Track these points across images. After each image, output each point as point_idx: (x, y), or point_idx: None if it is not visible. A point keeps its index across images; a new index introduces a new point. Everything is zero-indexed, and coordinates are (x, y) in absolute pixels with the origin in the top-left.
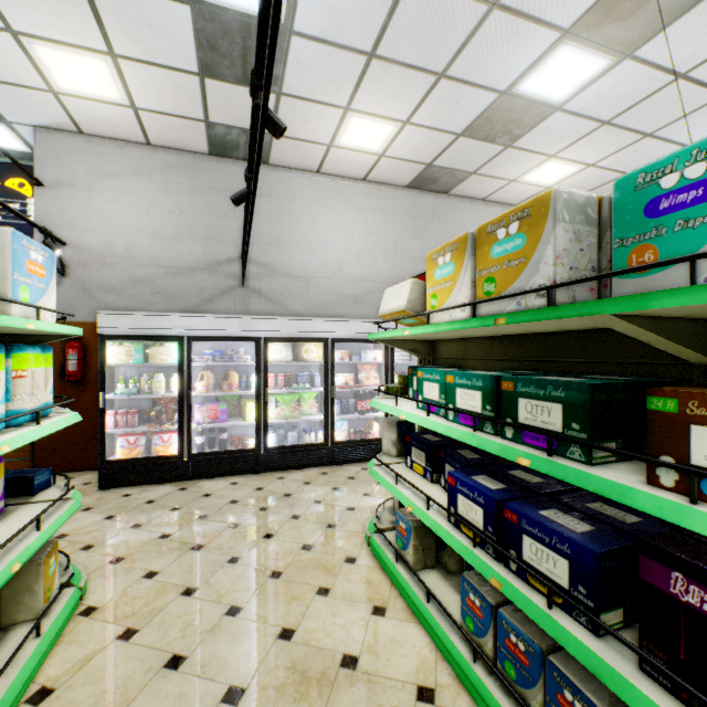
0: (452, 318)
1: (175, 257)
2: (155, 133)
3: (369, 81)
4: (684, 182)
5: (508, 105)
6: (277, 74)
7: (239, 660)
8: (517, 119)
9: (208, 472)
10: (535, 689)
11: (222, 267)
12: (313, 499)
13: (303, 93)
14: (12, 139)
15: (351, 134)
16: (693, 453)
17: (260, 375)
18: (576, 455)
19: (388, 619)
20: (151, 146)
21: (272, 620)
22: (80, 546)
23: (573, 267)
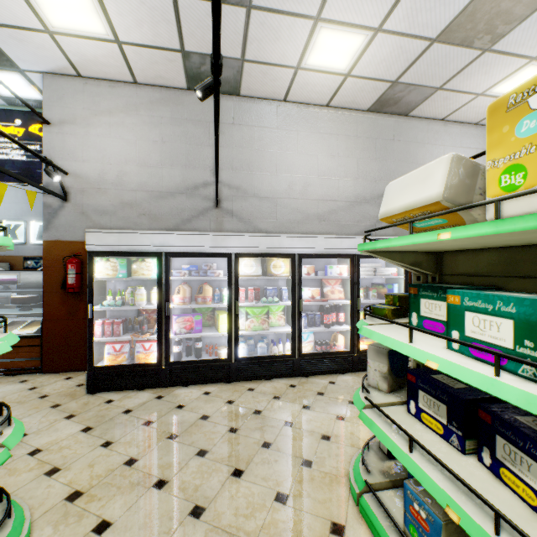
0: None
1: (158, 183)
2: (139, 69)
3: None
4: None
5: None
6: None
7: None
8: (506, 11)
9: (184, 379)
10: None
11: (199, 191)
12: (283, 420)
13: (273, 3)
14: (29, 88)
15: (319, 51)
16: None
17: (231, 288)
18: None
19: None
20: (138, 84)
21: None
22: (46, 468)
23: None
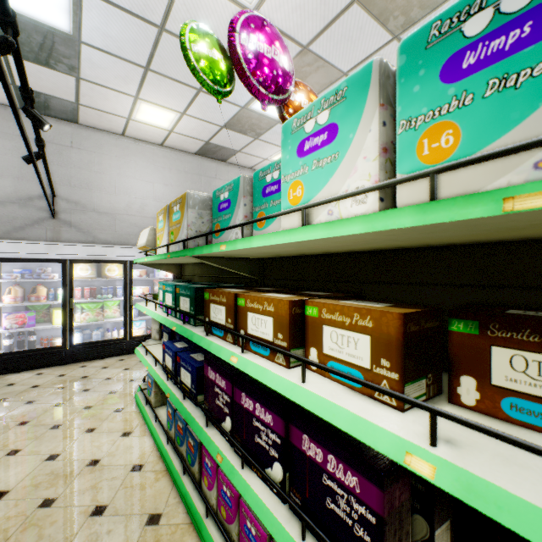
0: (163, 252)
1: None
2: None
3: (149, 83)
4: (225, 199)
5: (249, 115)
6: (74, 65)
7: (10, 477)
8: (257, 124)
9: (15, 367)
10: (184, 445)
11: (34, 202)
12: (105, 378)
13: (98, 81)
14: None
15: (144, 114)
16: (211, 315)
17: (66, 288)
18: (192, 322)
19: (131, 437)
20: None
21: (44, 452)
22: None
23: (198, 231)
